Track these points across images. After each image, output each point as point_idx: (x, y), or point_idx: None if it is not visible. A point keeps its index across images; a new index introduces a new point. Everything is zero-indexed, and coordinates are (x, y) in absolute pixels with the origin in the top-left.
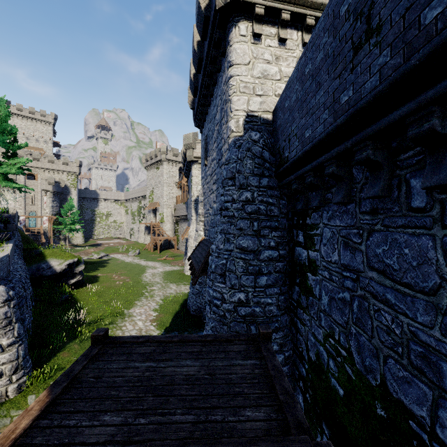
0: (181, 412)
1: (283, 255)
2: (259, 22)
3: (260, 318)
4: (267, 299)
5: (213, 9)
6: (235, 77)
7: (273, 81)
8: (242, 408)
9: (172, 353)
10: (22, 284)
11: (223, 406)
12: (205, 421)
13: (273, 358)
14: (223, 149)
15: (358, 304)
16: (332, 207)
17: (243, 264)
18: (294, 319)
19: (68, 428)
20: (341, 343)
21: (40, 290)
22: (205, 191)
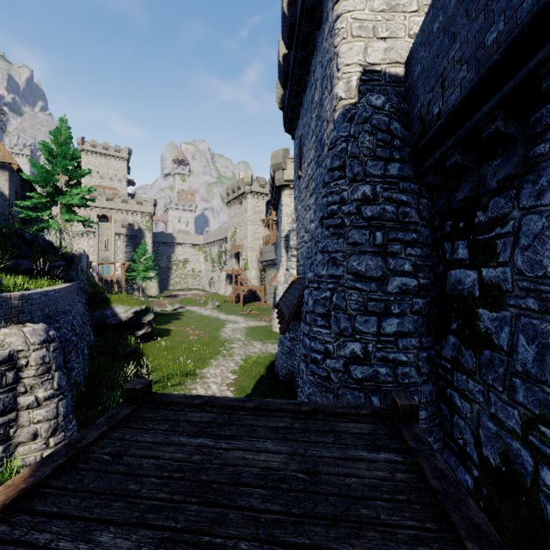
0: (247, 549)
1: (424, 288)
2: None
3: (387, 385)
4: (399, 354)
5: None
6: (345, 15)
7: (406, 14)
8: None
9: (243, 426)
10: (72, 326)
11: (338, 549)
12: None
13: (430, 454)
14: (326, 134)
15: None
16: (548, 167)
17: (358, 298)
18: (446, 391)
19: (31, 549)
20: None
21: (103, 340)
22: (299, 214)
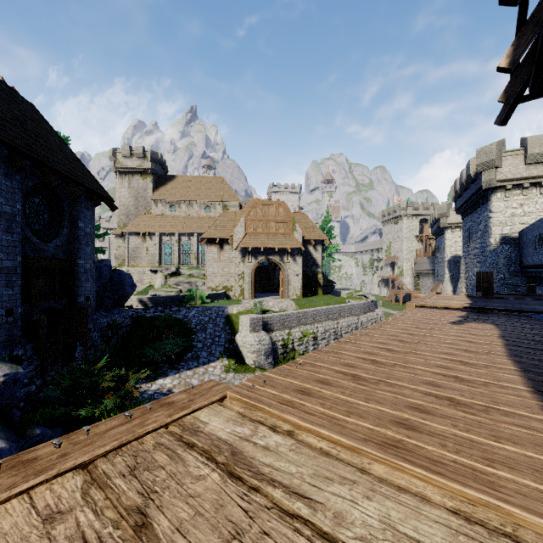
0: None
1: None
2: (509, 191)
3: None
4: None
5: (479, 181)
6: (494, 219)
7: (518, 217)
8: None
9: None
10: None
11: None
12: None
13: None
14: (486, 249)
15: None
16: (539, 286)
17: None
18: None
19: None
20: None
21: None
22: (467, 263)
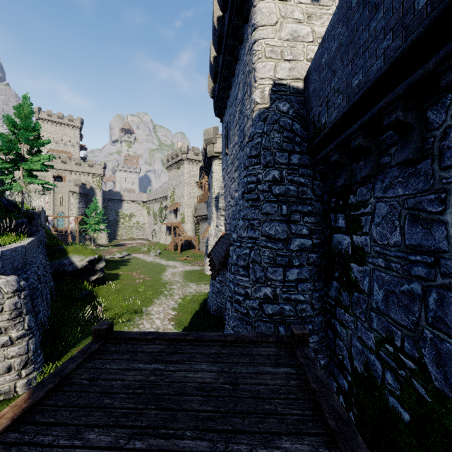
0: (191, 435)
1: (317, 246)
2: None
3: (290, 318)
4: (298, 295)
5: None
6: (260, 41)
7: (304, 43)
8: (276, 436)
9: (185, 353)
10: (38, 276)
11: (250, 431)
12: (224, 451)
13: (313, 367)
14: (246, 127)
15: (438, 298)
16: (389, 173)
17: (270, 254)
18: (331, 321)
19: (40, 447)
20: (406, 351)
21: (61, 285)
22: (226, 183)
